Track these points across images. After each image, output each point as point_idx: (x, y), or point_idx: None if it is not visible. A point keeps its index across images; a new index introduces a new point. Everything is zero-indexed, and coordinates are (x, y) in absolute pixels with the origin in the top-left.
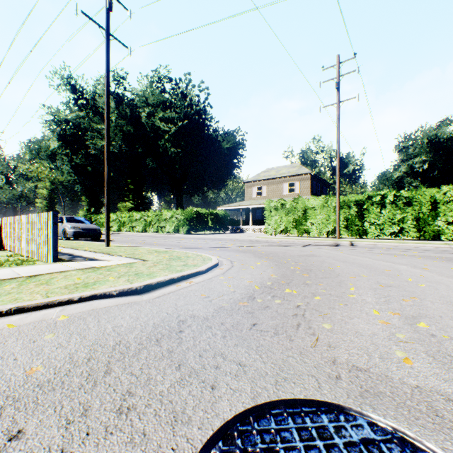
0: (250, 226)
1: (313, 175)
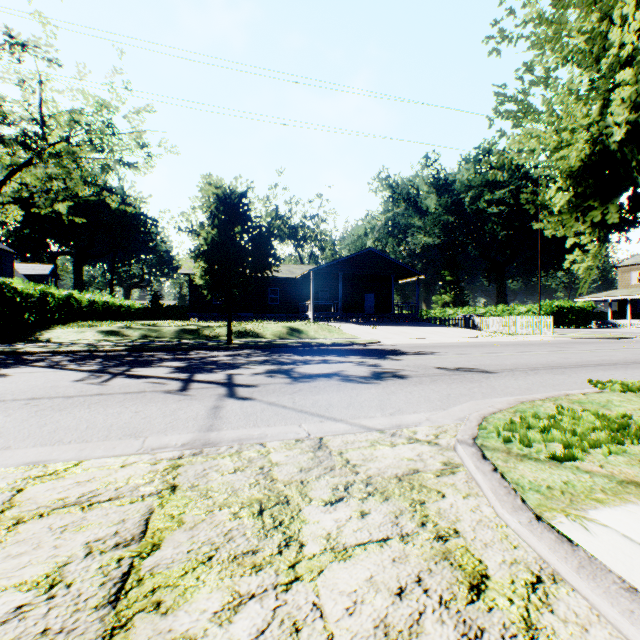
0: (628, 321)
1: None
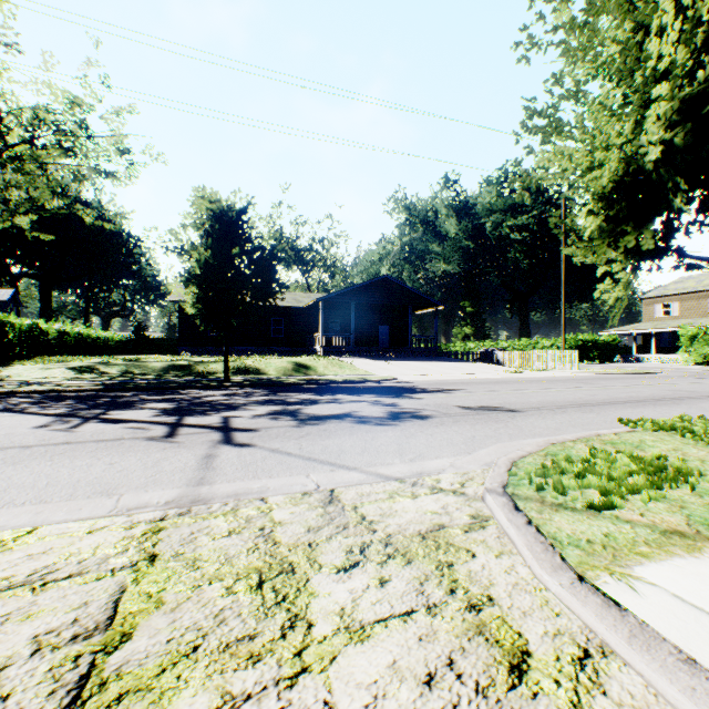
0: (652, 355)
1: None
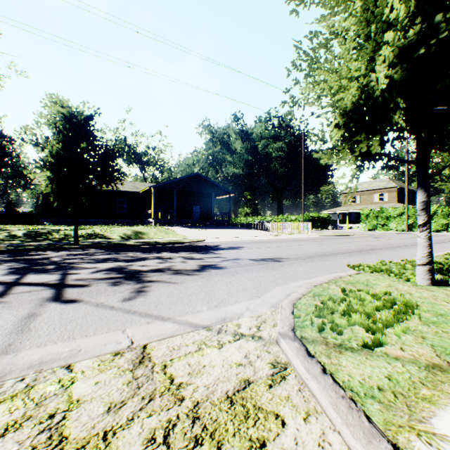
0: (347, 225)
1: (399, 188)
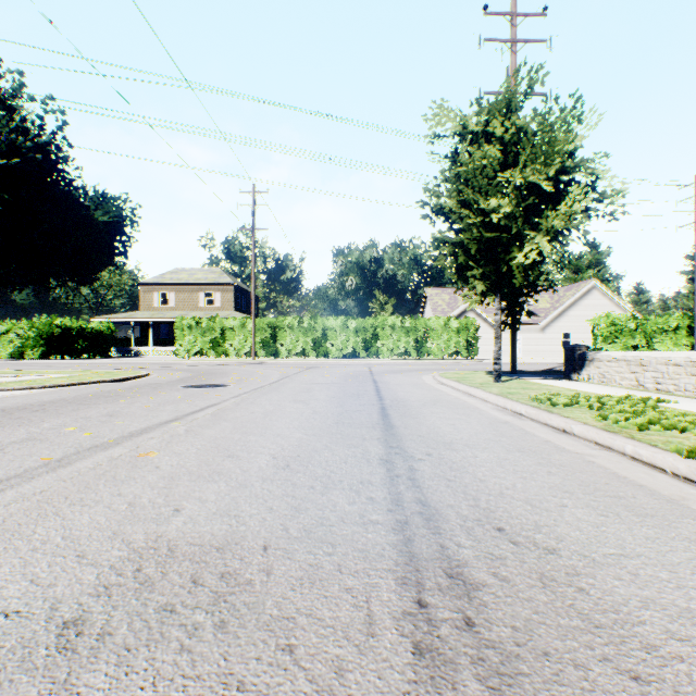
0: (152, 348)
1: (238, 286)
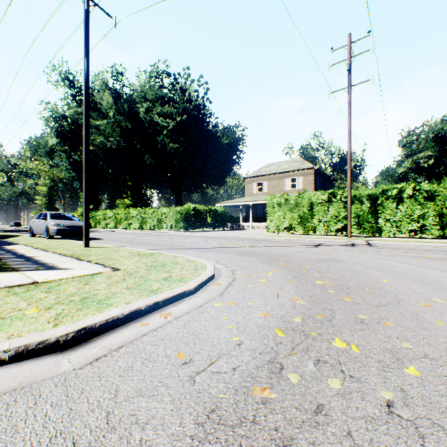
0: (251, 223)
1: (317, 169)
